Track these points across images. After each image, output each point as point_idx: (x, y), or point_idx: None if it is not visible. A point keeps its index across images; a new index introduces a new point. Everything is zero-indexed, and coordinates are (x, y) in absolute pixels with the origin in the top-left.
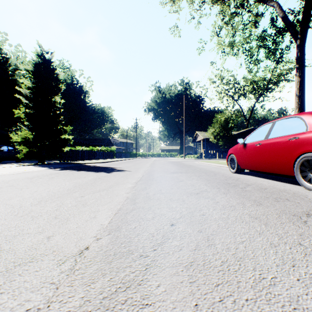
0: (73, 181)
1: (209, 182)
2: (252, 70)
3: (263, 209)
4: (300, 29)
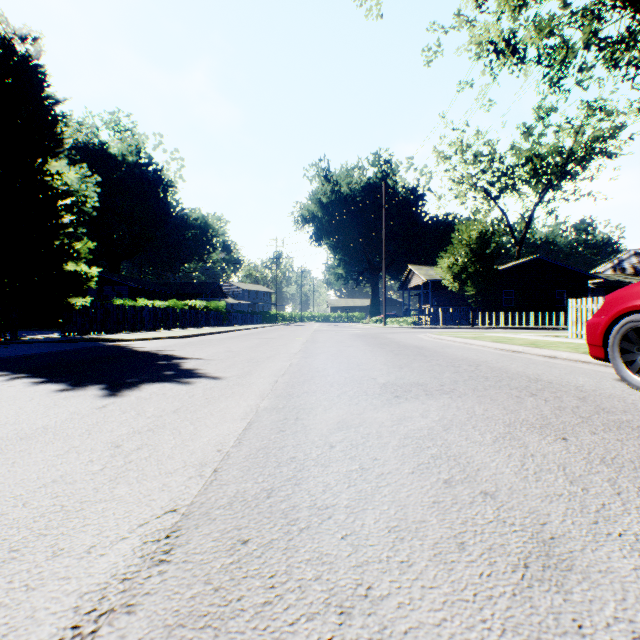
0: None
1: None
2: (532, 131)
3: None
4: None
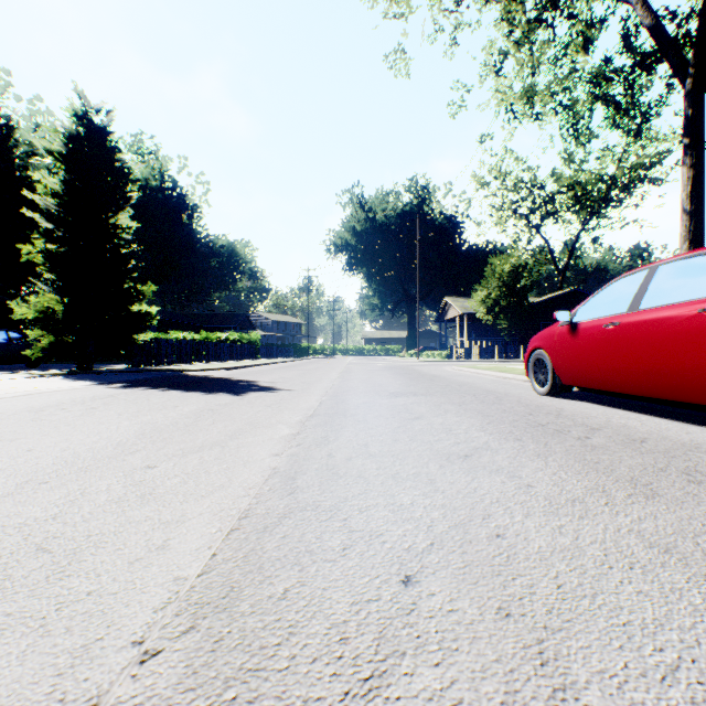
0: (141, 419)
1: (490, 420)
2: (573, 158)
3: (671, 514)
4: (694, 54)
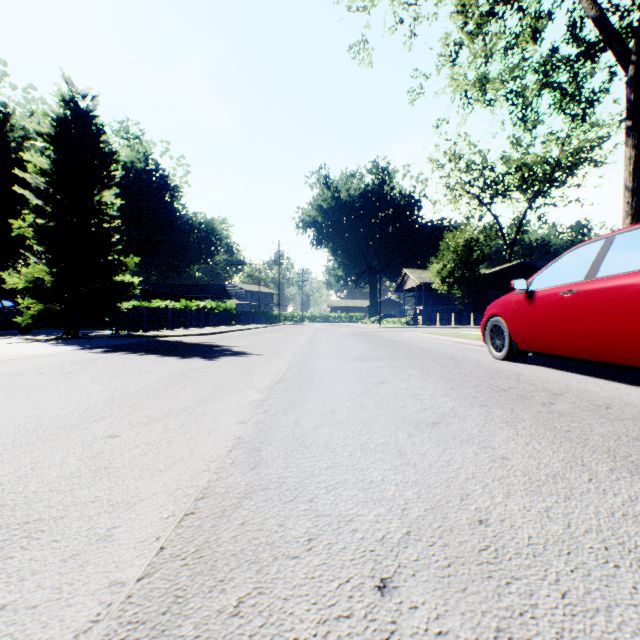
0: (114, 383)
1: (453, 385)
2: (520, 142)
3: None
4: (636, 42)
